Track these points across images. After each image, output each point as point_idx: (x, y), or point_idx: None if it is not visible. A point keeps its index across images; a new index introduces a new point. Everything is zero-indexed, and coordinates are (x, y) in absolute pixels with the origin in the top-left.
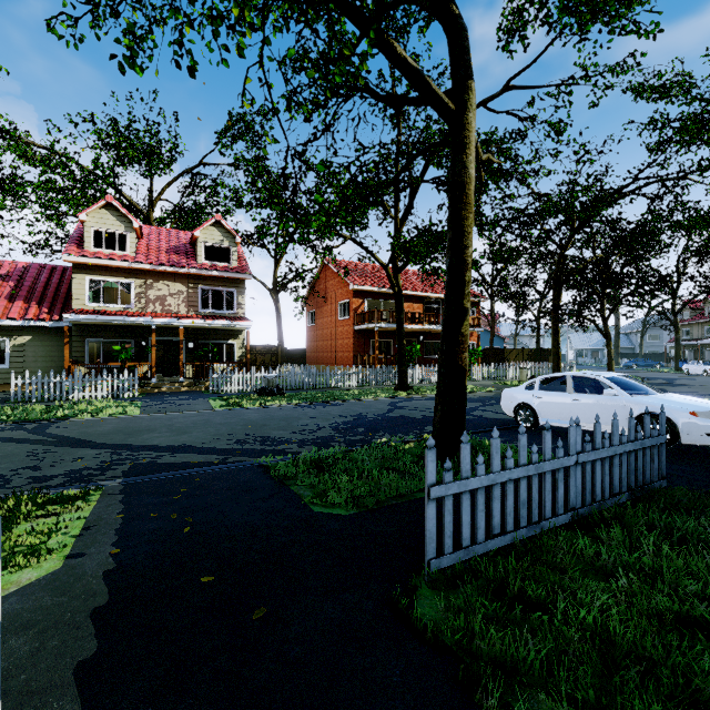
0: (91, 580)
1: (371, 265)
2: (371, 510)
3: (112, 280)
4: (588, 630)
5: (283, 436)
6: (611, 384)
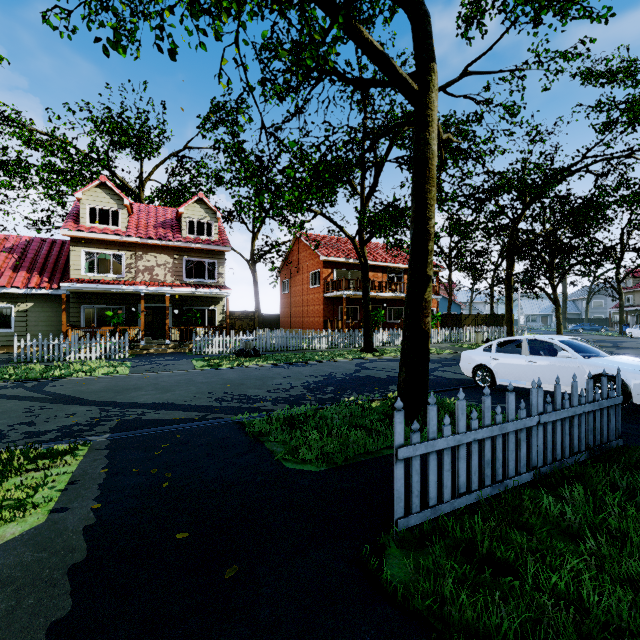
0: (71, 536)
1: (339, 238)
2: (340, 467)
3: (105, 252)
4: (560, 596)
5: (258, 394)
6: (565, 347)
